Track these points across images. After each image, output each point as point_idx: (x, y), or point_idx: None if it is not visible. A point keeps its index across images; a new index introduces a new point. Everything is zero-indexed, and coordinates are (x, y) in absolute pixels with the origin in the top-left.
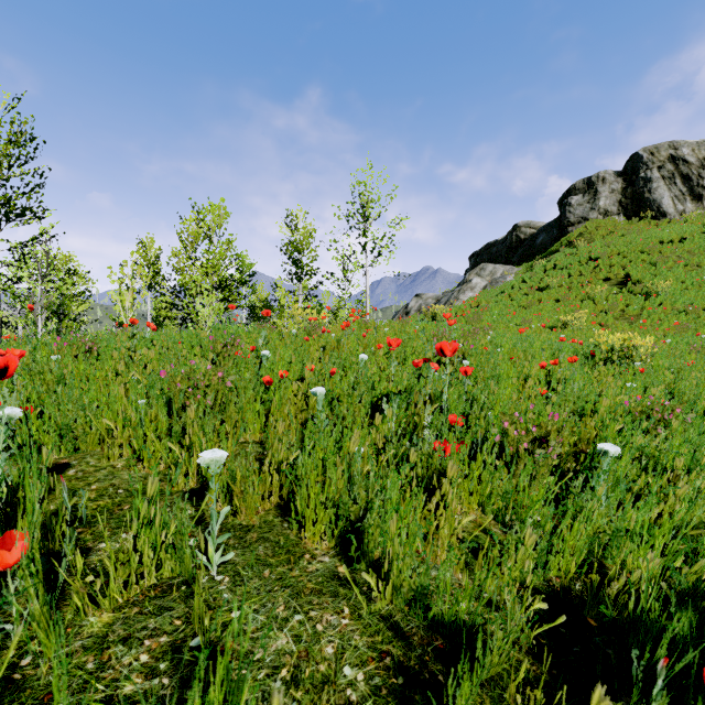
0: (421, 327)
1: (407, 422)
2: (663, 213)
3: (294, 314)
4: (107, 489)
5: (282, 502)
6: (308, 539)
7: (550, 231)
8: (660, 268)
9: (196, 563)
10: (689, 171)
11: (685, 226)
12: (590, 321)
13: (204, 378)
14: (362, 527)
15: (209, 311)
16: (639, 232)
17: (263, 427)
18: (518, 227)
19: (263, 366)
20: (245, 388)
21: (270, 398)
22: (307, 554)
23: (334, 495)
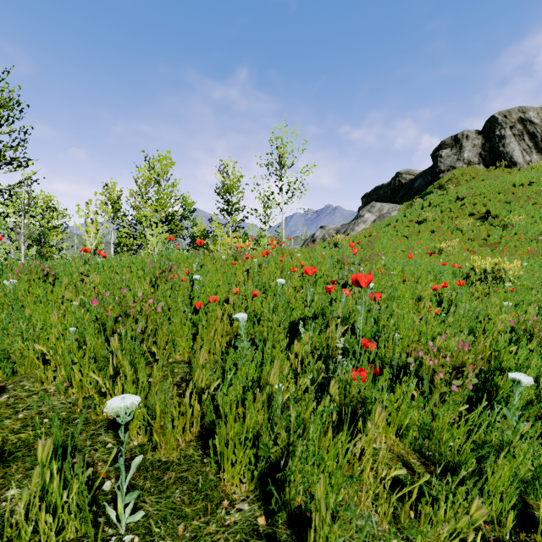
0: (327, 253)
1: (322, 344)
2: (514, 162)
3: (224, 243)
4: (33, 418)
5: (204, 431)
6: (227, 481)
7: (425, 177)
8: (514, 205)
9: (106, 516)
10: (534, 130)
11: (532, 173)
12: (460, 247)
13: (135, 305)
14: (284, 477)
15: (157, 240)
16: (496, 178)
17: (192, 346)
18: (400, 174)
19: (194, 289)
20: (176, 310)
21: (197, 321)
22: (226, 500)
23: (254, 428)
